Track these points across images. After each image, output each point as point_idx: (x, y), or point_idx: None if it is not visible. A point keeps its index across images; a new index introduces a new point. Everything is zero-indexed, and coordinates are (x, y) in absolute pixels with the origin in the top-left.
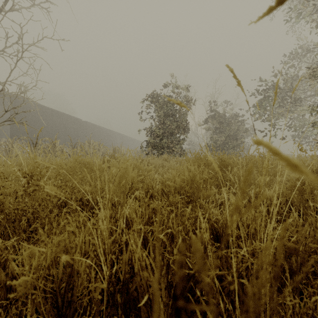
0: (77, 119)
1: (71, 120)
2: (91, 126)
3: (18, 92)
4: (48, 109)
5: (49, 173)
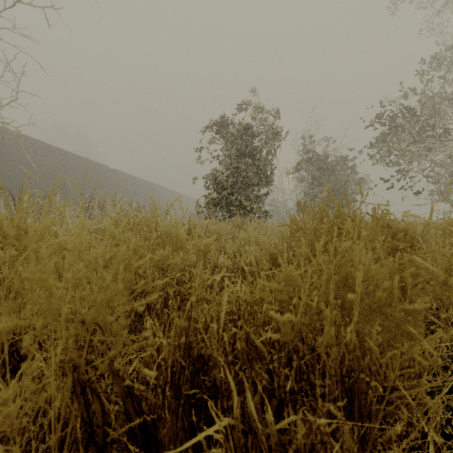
0: (101, 165)
1: (92, 167)
2: (124, 178)
3: None
4: (55, 149)
5: None
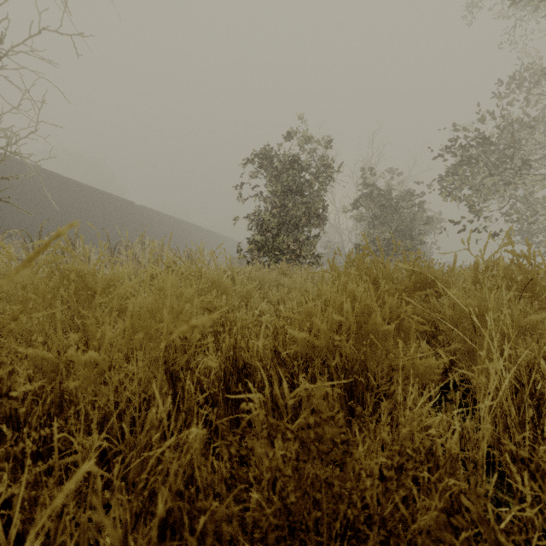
0: (126, 201)
1: (115, 203)
2: (152, 215)
3: None
4: (72, 182)
5: None
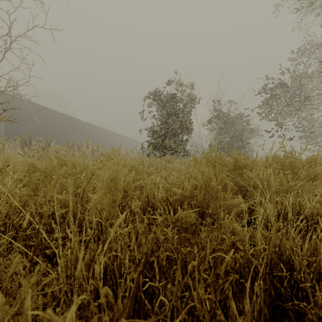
0: (76, 119)
1: (70, 120)
2: (91, 127)
3: (5, 86)
4: (45, 108)
5: (17, 176)
